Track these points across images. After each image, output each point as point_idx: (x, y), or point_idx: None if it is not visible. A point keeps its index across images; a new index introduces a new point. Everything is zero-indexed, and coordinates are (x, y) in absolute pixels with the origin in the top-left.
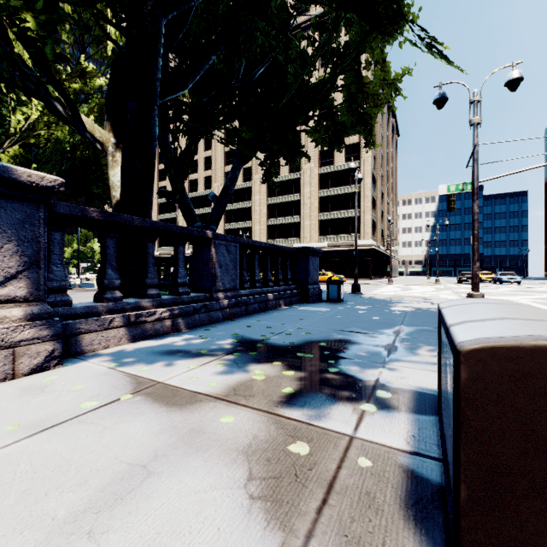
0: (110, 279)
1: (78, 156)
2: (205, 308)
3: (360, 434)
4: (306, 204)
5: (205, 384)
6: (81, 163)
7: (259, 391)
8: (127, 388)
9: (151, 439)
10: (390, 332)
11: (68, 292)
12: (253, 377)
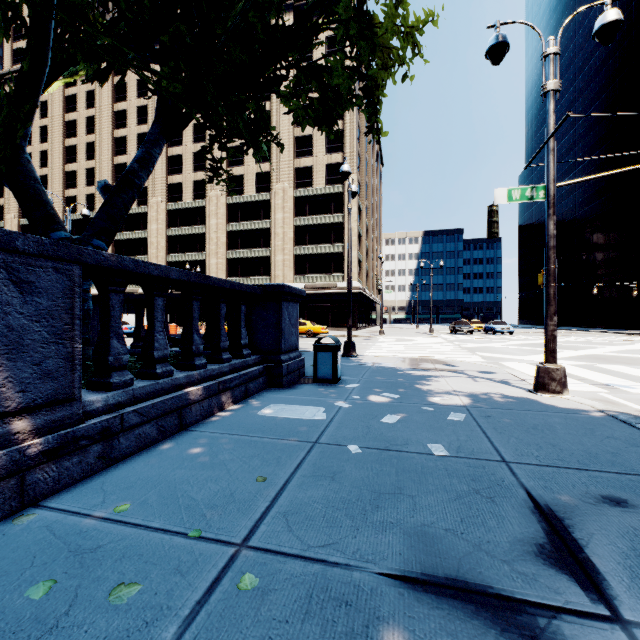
0: None
1: None
2: None
3: None
4: (278, 234)
5: None
6: None
7: None
8: None
9: None
10: (554, 564)
11: None
12: None
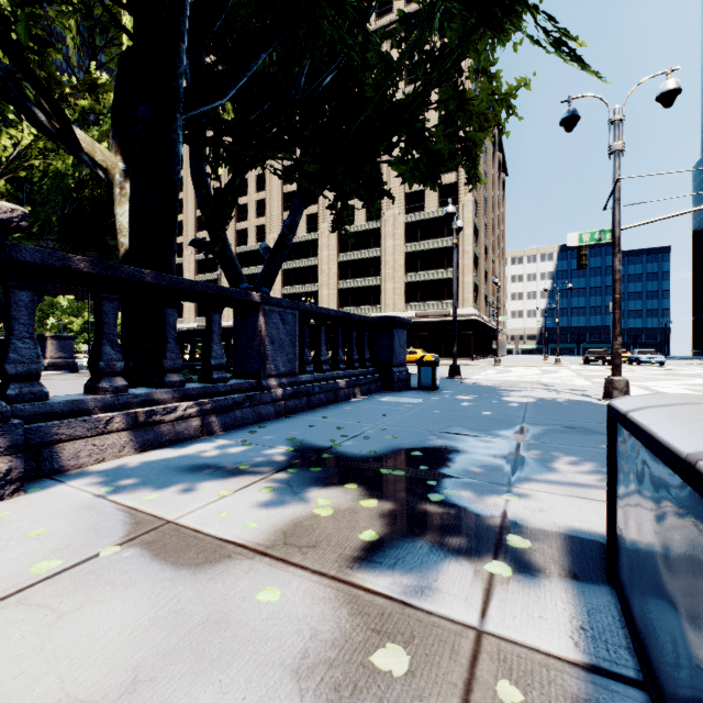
0: (109, 361)
1: (86, 196)
2: (250, 400)
3: (492, 625)
4: (388, 262)
5: (240, 524)
6: (91, 205)
7: (323, 538)
8: (116, 533)
9: (133, 641)
10: (509, 434)
11: (72, 377)
12: (315, 511)
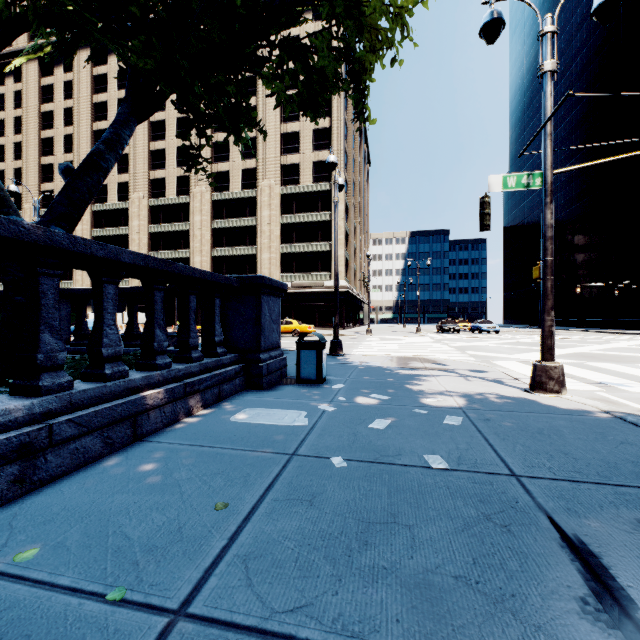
0: None
1: None
2: None
3: None
4: (264, 232)
5: None
6: None
7: None
8: None
9: None
10: (607, 632)
11: None
12: None
